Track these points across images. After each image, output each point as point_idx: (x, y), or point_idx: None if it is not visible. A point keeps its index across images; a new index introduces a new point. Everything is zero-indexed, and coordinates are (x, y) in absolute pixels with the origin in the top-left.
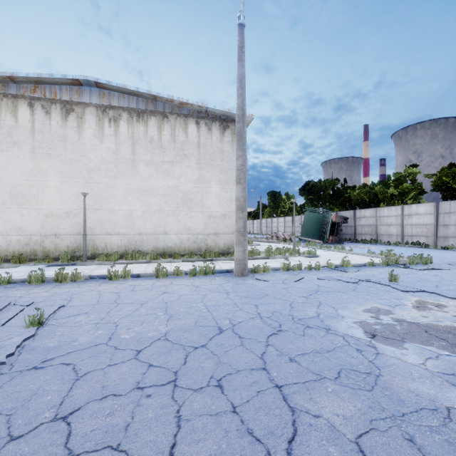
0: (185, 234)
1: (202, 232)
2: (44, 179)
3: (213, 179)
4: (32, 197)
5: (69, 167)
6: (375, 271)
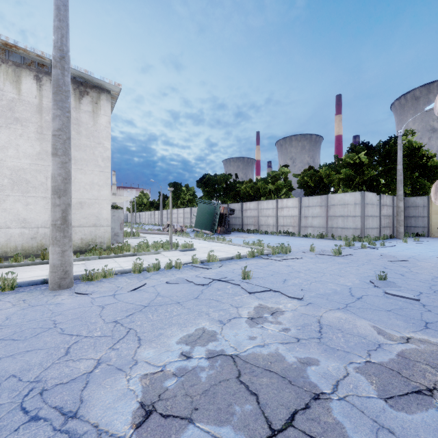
0: (16, 227)
1: (46, 225)
2: None
3: None
4: None
5: None
6: (239, 264)
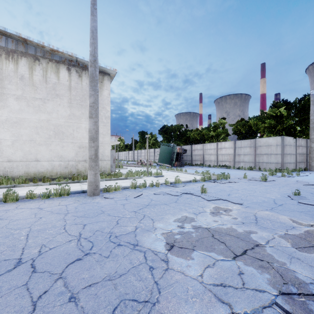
0: (57, 160)
1: (73, 159)
2: None
3: (83, 117)
4: None
5: None
6: (196, 185)
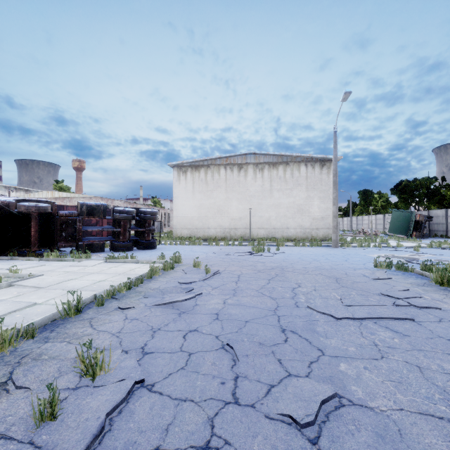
0: (299, 228)
1: (309, 228)
2: (230, 202)
3: (315, 197)
4: (225, 210)
5: (241, 196)
6: None
